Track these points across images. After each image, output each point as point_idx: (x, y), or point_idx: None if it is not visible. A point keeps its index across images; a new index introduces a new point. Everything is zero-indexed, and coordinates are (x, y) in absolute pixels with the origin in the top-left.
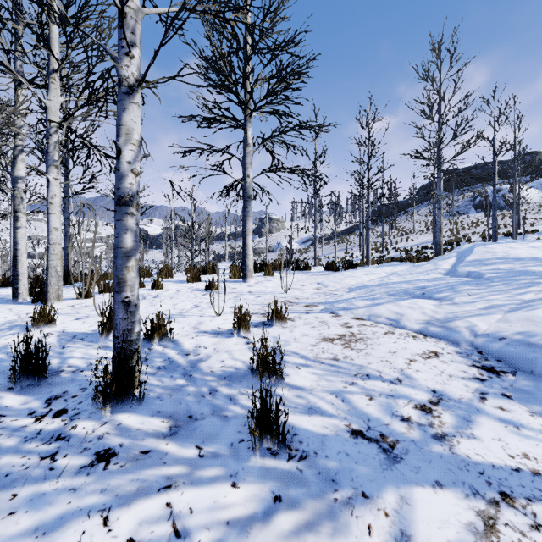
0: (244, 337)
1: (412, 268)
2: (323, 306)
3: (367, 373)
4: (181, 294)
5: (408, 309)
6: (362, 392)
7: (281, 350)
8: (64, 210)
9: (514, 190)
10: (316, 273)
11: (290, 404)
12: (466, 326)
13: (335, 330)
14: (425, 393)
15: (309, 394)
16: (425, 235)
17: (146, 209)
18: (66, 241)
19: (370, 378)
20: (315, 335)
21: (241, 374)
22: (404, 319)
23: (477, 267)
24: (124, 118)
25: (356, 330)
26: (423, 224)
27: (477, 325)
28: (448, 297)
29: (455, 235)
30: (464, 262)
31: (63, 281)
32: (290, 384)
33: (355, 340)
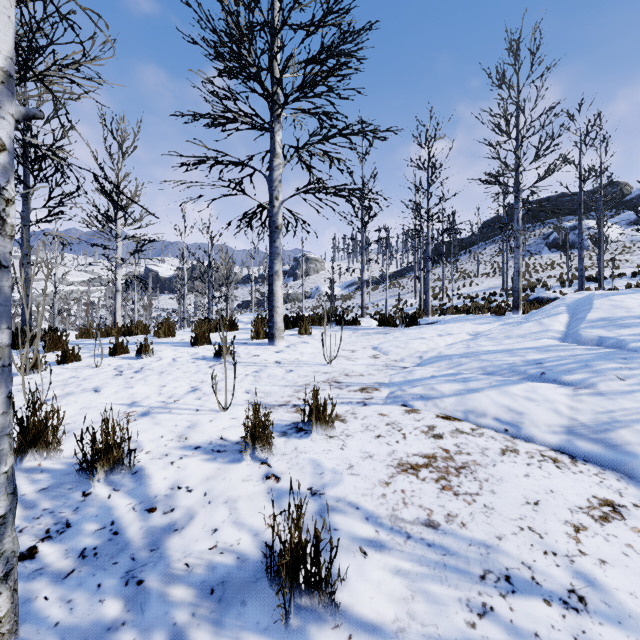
0: (261, 461)
1: (503, 327)
2: (387, 389)
3: (506, 572)
4: (178, 365)
5: (527, 402)
6: None
7: (331, 538)
8: (22, 243)
9: (602, 225)
10: (368, 332)
11: None
12: None
13: (417, 444)
14: None
15: None
16: (492, 279)
17: (143, 244)
18: (25, 287)
19: (515, 587)
20: (384, 457)
21: (247, 577)
22: (527, 423)
23: (610, 330)
24: None
25: (451, 445)
26: (488, 266)
27: None
28: (586, 382)
29: (527, 280)
30: (586, 321)
31: (14, 343)
32: (349, 611)
33: (456, 470)
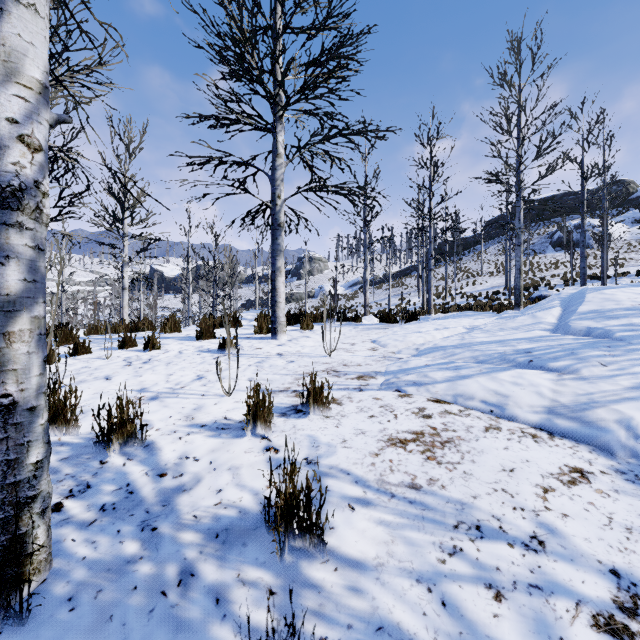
0: (262, 437)
1: (499, 320)
2: (382, 377)
3: (477, 523)
4: (184, 357)
5: (513, 386)
6: (476, 576)
7: (320, 487)
8: None
9: (605, 223)
10: (369, 327)
11: (339, 614)
12: (616, 419)
13: (407, 423)
14: (600, 578)
15: (375, 581)
16: (495, 278)
17: (149, 243)
18: None
19: (484, 534)
20: (376, 433)
21: (248, 525)
22: (511, 404)
23: (598, 321)
24: (2, 32)
25: (438, 423)
26: (492, 265)
27: (633, 418)
28: (570, 368)
29: (531, 278)
30: (577, 313)
31: None
32: (336, 551)
33: (441, 444)
